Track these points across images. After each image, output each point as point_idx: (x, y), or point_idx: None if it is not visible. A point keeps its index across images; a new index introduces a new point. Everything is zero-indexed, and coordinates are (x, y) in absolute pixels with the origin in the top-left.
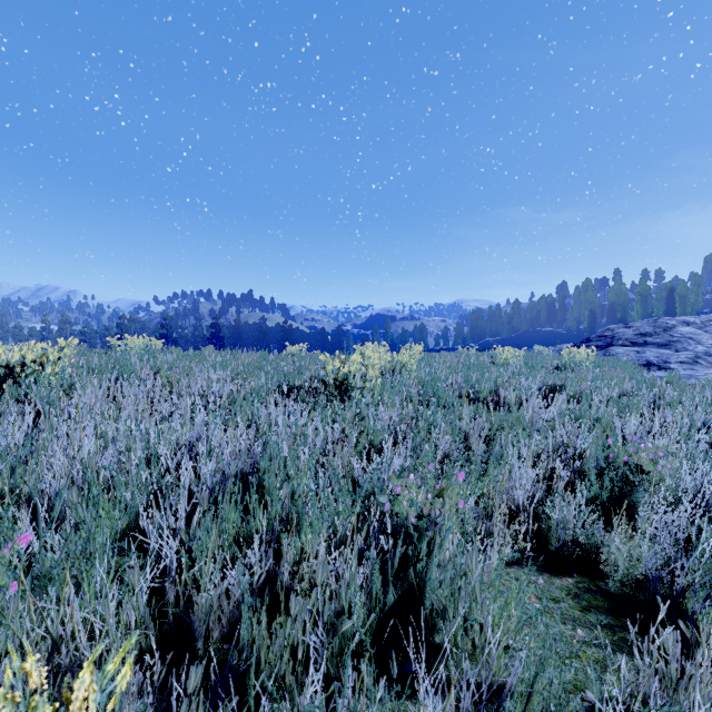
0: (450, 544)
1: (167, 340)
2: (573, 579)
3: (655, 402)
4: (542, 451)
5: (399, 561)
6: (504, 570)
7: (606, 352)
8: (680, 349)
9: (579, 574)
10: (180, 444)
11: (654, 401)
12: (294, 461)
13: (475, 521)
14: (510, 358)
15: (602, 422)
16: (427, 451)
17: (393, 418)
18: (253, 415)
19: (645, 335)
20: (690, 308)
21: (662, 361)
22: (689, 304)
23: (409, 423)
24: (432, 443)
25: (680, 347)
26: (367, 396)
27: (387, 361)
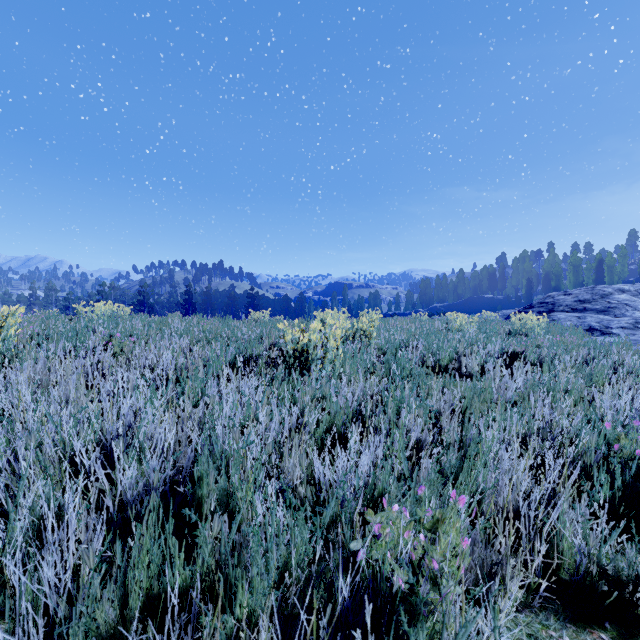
0: (457, 623)
1: (144, 306)
2: (607, 633)
3: (616, 369)
4: (525, 434)
5: (380, 639)
6: (514, 619)
7: (549, 317)
8: (618, 315)
9: (612, 624)
10: (104, 436)
11: (615, 368)
12: (241, 456)
13: (472, 548)
14: (464, 324)
15: (572, 393)
16: (398, 436)
17: (356, 393)
18: (202, 392)
19: (584, 302)
20: (617, 277)
21: (604, 326)
22: (616, 273)
23: (374, 399)
24: (404, 429)
25: (618, 313)
26: (328, 367)
27: (347, 327)
